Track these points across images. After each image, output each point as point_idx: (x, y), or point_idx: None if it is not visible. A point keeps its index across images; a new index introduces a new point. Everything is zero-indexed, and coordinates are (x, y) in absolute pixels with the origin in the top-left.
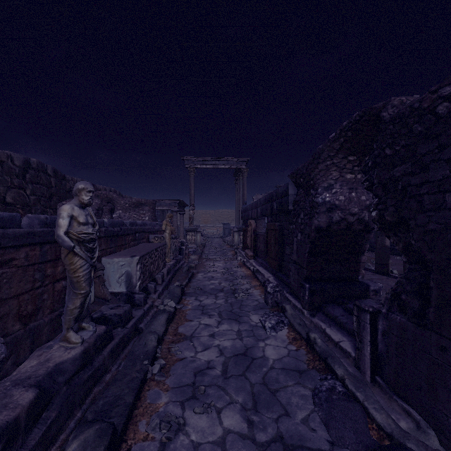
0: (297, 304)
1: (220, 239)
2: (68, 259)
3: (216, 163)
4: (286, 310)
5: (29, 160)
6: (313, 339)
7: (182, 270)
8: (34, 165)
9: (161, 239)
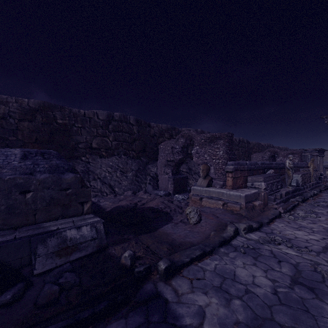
0: None
1: None
2: (287, 171)
3: None
4: None
5: (239, 138)
6: None
7: (320, 187)
8: (241, 140)
9: (306, 171)
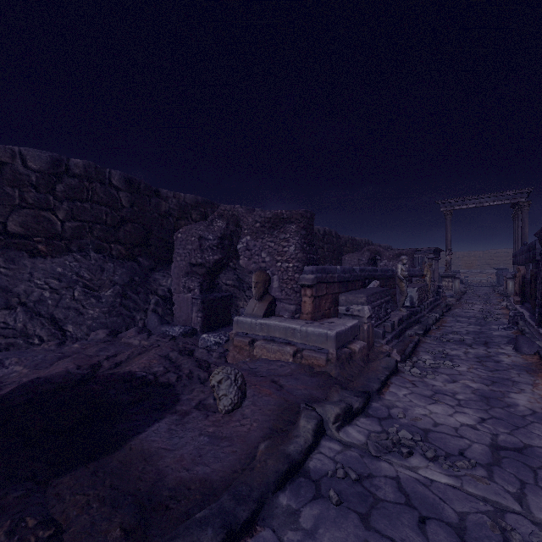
0: (533, 324)
1: (490, 288)
2: (400, 283)
3: (480, 201)
4: (519, 324)
5: (325, 229)
6: (523, 329)
7: (440, 306)
8: (327, 232)
9: (421, 281)
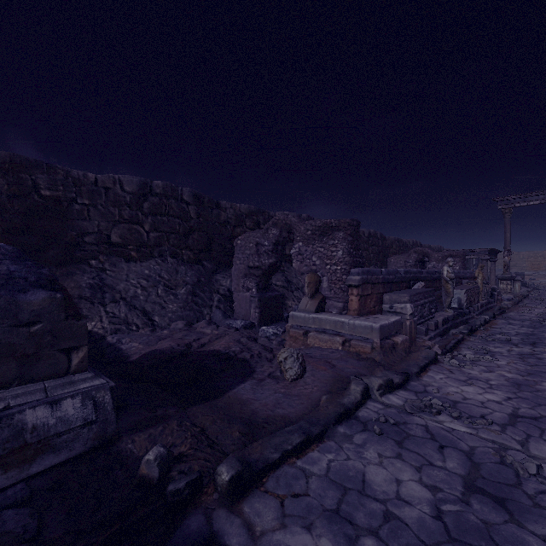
0: None
1: None
2: (445, 285)
3: (545, 196)
4: None
5: (370, 231)
6: None
7: (493, 309)
8: (372, 234)
9: (472, 284)
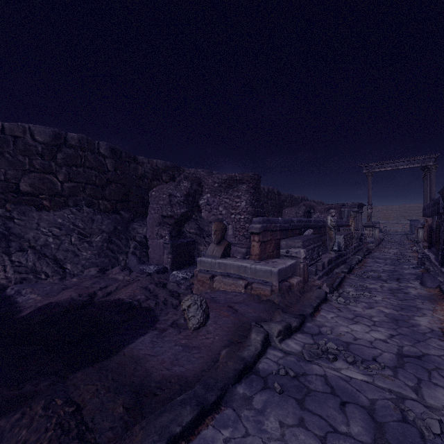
0: (437, 264)
1: (404, 236)
2: (329, 231)
3: (396, 164)
4: (425, 264)
5: (269, 188)
6: (428, 268)
7: (362, 250)
8: (270, 190)
9: (347, 230)
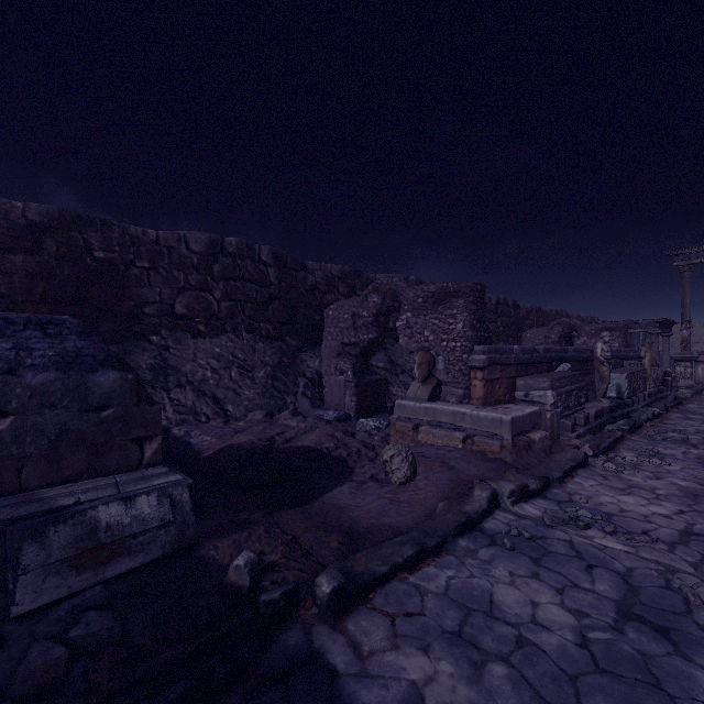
0: None
1: None
2: (599, 367)
3: None
4: None
5: (498, 298)
6: None
7: (665, 400)
8: (501, 301)
9: (637, 366)
